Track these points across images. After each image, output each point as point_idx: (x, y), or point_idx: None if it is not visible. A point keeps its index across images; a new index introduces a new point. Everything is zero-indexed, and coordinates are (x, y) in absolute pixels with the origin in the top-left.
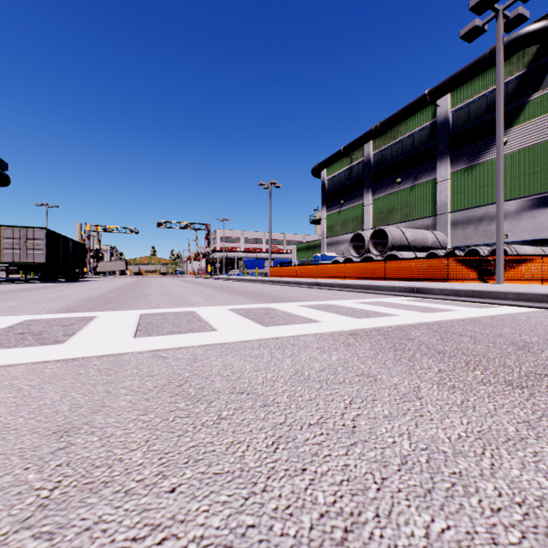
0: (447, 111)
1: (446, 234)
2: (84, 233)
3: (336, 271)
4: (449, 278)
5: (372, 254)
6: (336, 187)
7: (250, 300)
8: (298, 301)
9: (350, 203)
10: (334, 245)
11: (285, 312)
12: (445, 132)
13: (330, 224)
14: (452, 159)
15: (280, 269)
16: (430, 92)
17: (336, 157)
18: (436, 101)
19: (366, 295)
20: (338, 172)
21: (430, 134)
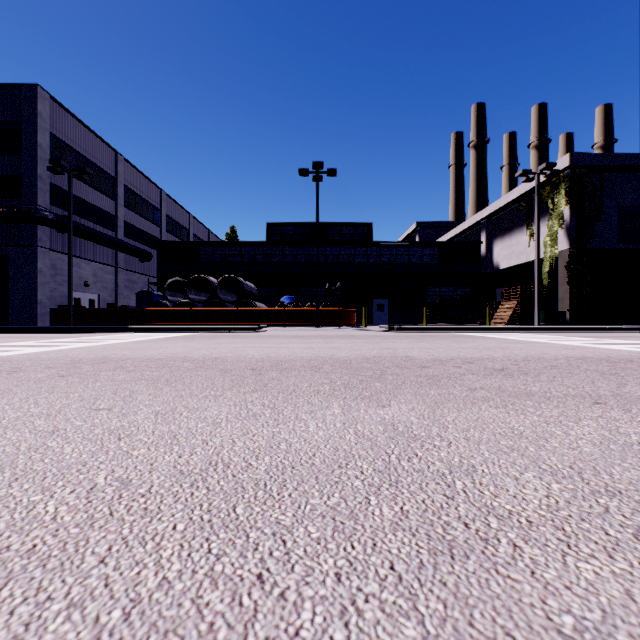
0: None
1: None
2: None
3: None
4: None
5: None
6: None
7: None
8: None
9: None
10: None
11: None
12: None
13: None
14: None
15: None
16: None
17: None
18: None
19: None
20: None
21: None
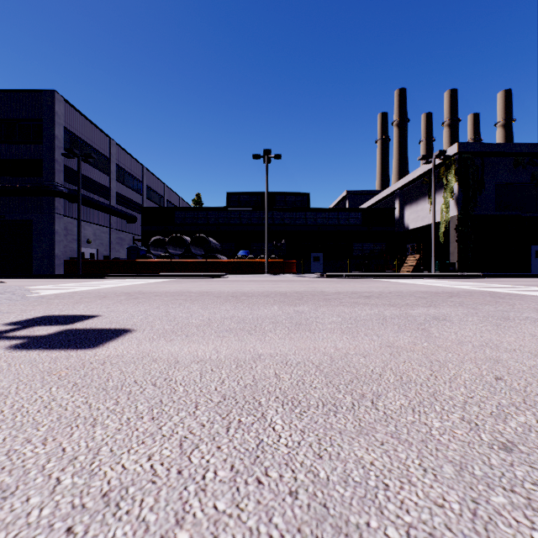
0: None
1: None
2: None
3: None
4: None
5: None
6: None
7: None
8: None
9: None
10: None
11: None
12: None
13: None
14: None
15: None
16: None
17: None
18: None
19: None
20: None
21: None
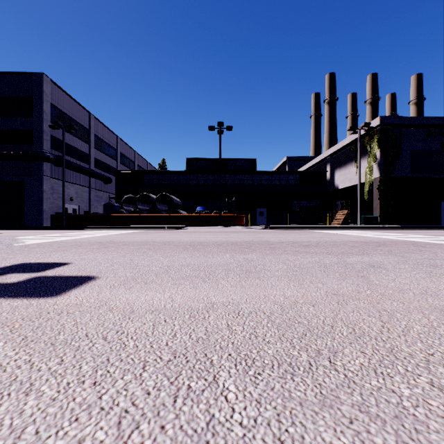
0: None
1: None
2: None
3: None
4: None
5: None
6: None
7: None
8: None
9: None
10: None
11: None
12: None
13: None
14: None
15: None
16: None
17: None
18: None
19: None
20: None
21: None
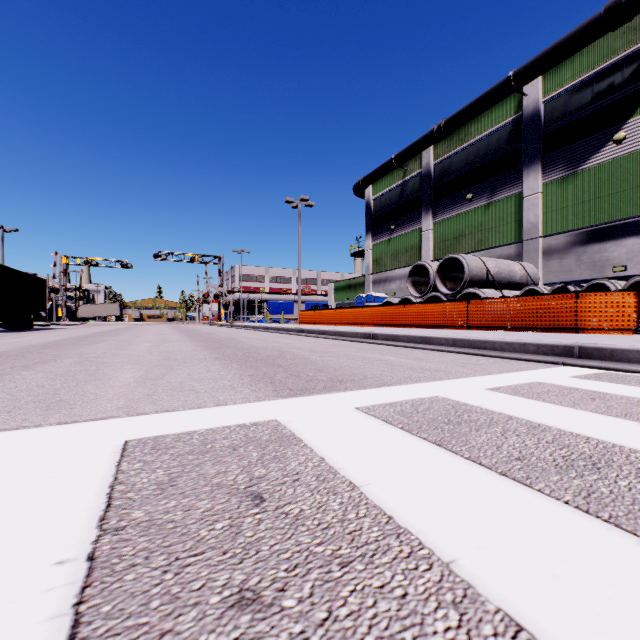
0: (537, 101)
1: (536, 266)
2: (53, 266)
3: (391, 315)
4: (579, 327)
5: (441, 293)
6: (385, 209)
7: (242, 380)
8: (355, 387)
9: (403, 228)
10: (382, 283)
11: (330, 475)
12: (535, 129)
13: (377, 256)
14: (544, 166)
15: (313, 313)
16: (516, 73)
17: (385, 169)
18: (521, 89)
19: (478, 361)
20: (388, 189)
21: (512, 133)
